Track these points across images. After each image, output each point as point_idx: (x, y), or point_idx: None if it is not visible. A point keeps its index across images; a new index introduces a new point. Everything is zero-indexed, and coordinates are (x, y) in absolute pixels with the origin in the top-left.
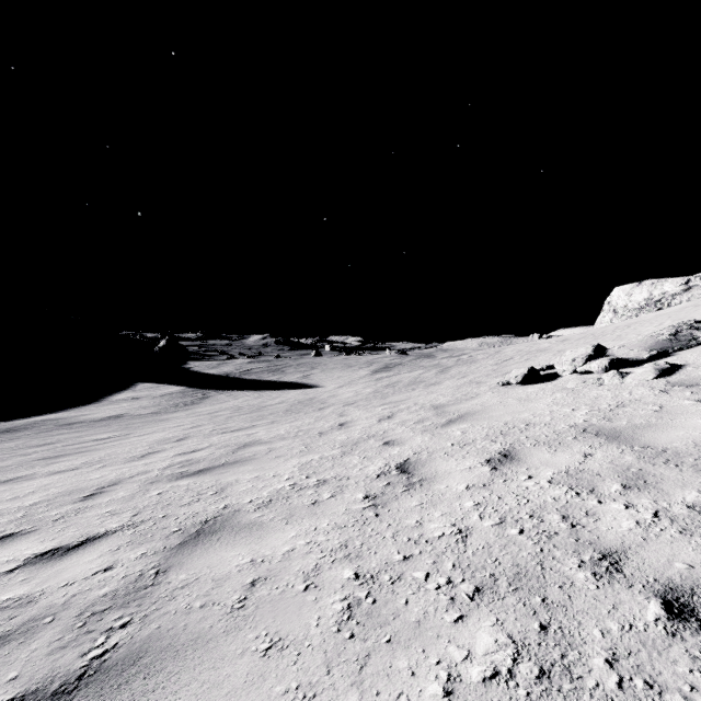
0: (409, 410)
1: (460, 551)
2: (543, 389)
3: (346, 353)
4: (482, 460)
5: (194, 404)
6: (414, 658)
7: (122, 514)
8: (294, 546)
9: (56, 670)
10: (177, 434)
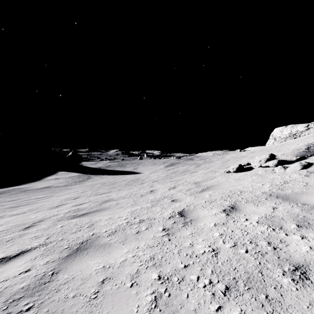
0: (183, 184)
1: (215, 262)
2: (246, 174)
3: (153, 158)
4: (221, 210)
5: (84, 181)
6: None
7: (41, 237)
8: (126, 257)
9: None
10: (75, 195)
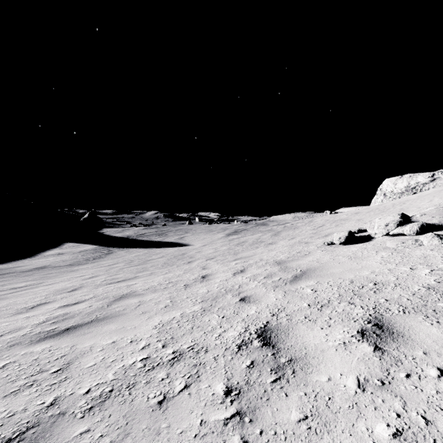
0: (257, 265)
1: None
2: (365, 248)
3: (209, 222)
4: (354, 331)
5: (100, 258)
6: None
7: None
8: None
9: None
10: (76, 284)
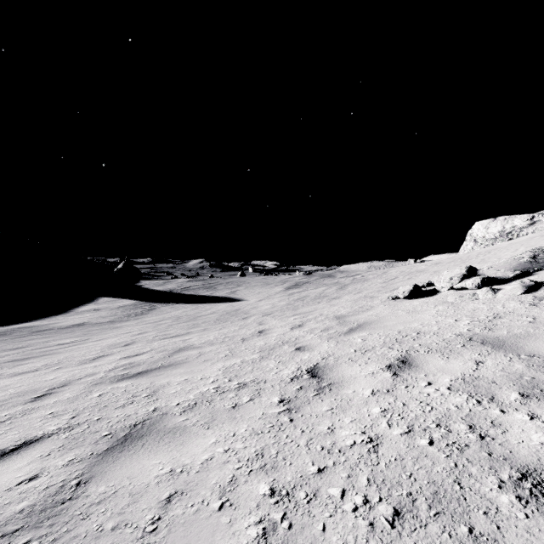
0: (316, 319)
1: (373, 463)
2: (427, 302)
3: (265, 273)
4: (383, 366)
5: (143, 314)
6: None
7: (62, 416)
8: (212, 453)
9: None
10: (126, 339)
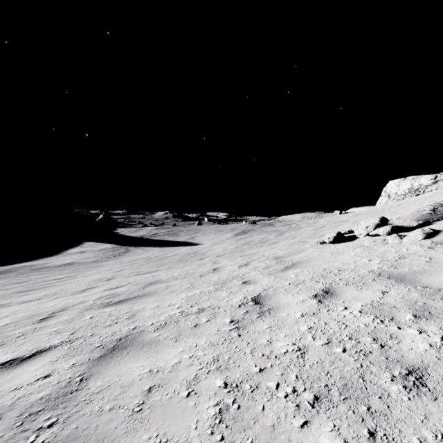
0: (259, 260)
1: (300, 365)
2: (347, 246)
3: (218, 223)
4: (311, 295)
5: (120, 256)
6: None
7: (63, 333)
8: (180, 359)
9: None
10: (108, 275)
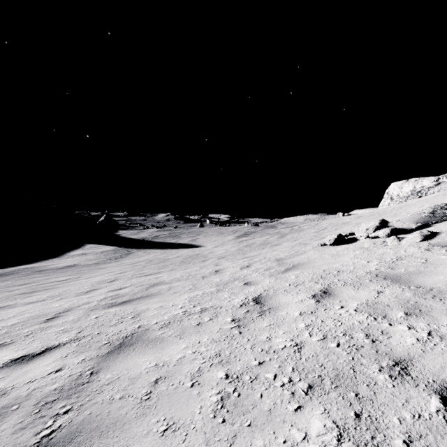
0: (260, 261)
1: (297, 358)
2: (347, 248)
3: (220, 225)
4: (309, 295)
5: (122, 258)
6: (267, 438)
7: (71, 331)
8: (184, 354)
9: (17, 446)
10: (110, 277)
